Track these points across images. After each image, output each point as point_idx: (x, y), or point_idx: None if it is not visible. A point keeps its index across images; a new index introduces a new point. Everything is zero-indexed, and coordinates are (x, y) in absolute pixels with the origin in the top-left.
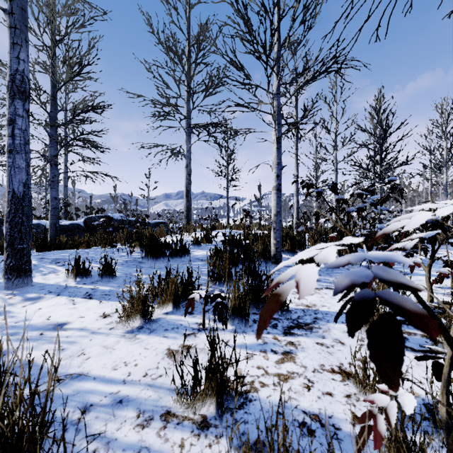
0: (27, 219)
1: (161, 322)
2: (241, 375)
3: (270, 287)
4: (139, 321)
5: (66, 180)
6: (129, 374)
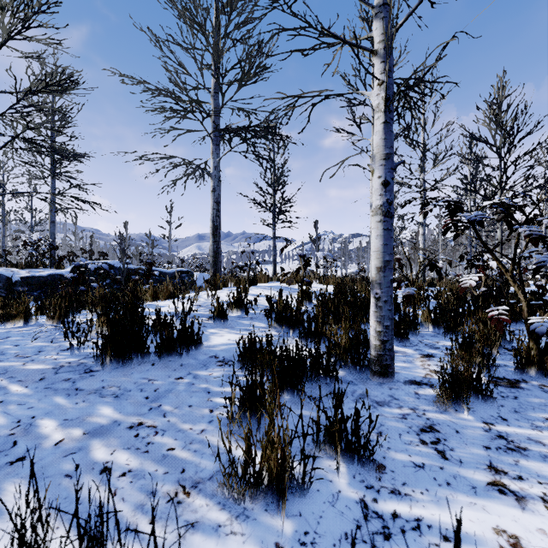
0: None
1: None
2: None
3: None
4: None
5: (53, 213)
6: None
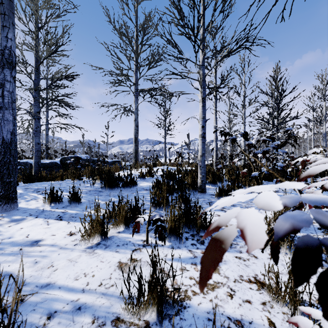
0: (14, 159)
1: (114, 239)
2: (177, 288)
3: (210, 229)
4: (97, 239)
5: (47, 130)
6: (88, 283)
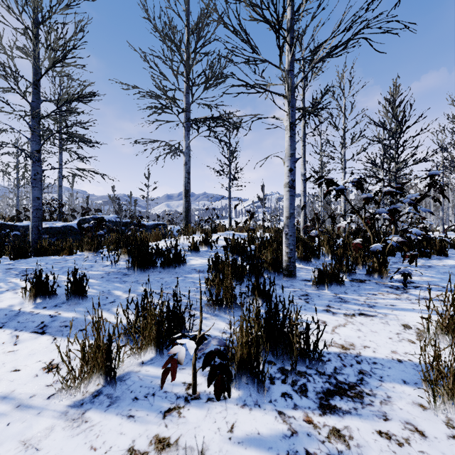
0: None
1: (131, 381)
2: None
3: None
4: (96, 381)
5: (60, 179)
6: None
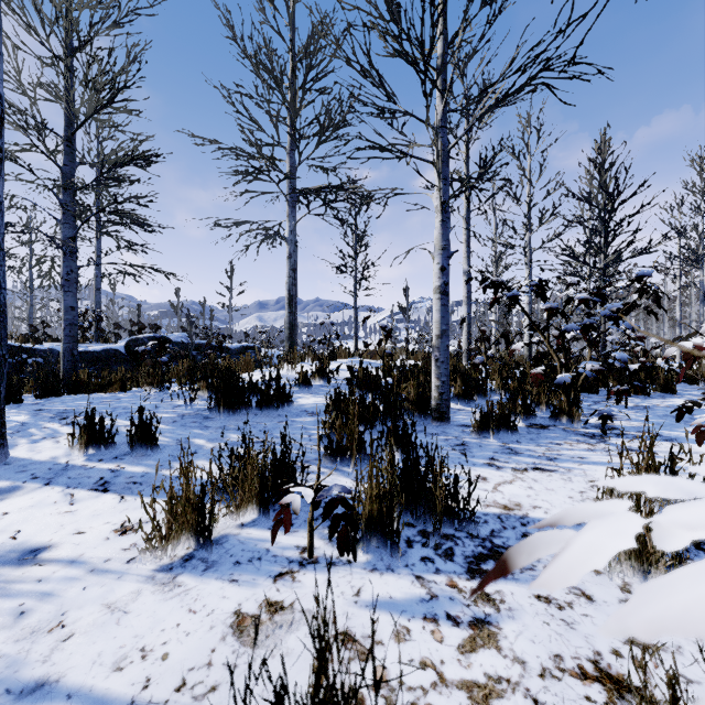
0: None
1: (230, 544)
2: None
3: None
4: (186, 544)
5: (98, 279)
6: (147, 682)
